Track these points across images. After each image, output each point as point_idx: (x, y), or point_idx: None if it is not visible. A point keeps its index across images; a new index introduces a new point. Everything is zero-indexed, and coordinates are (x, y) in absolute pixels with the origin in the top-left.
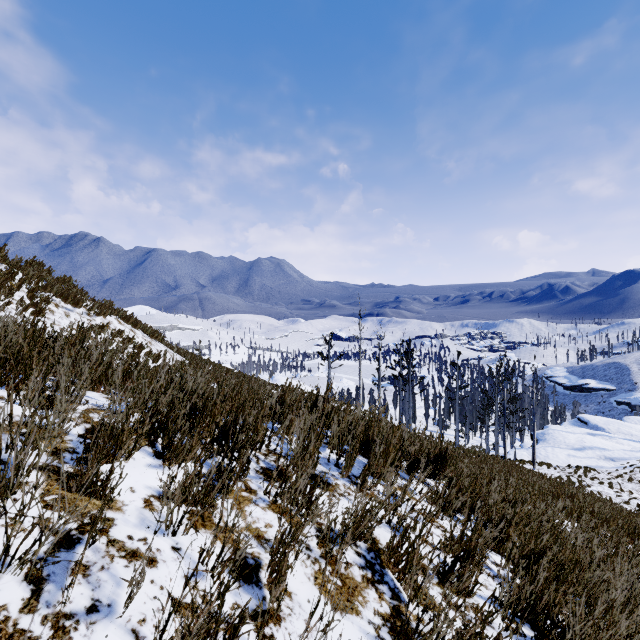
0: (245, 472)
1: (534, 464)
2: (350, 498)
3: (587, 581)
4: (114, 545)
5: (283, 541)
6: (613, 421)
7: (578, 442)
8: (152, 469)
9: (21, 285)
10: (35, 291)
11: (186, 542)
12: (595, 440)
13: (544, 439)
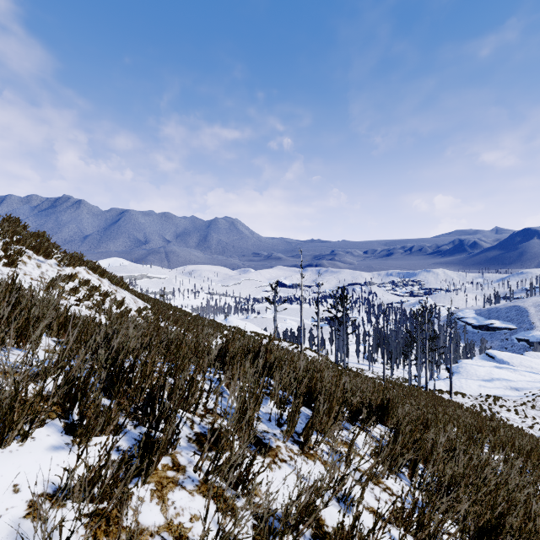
0: (175, 442)
1: (451, 394)
2: (292, 464)
3: None
4: None
5: None
6: (516, 356)
7: (487, 374)
8: (55, 451)
9: None
10: (9, 244)
11: None
12: (502, 372)
13: (458, 372)
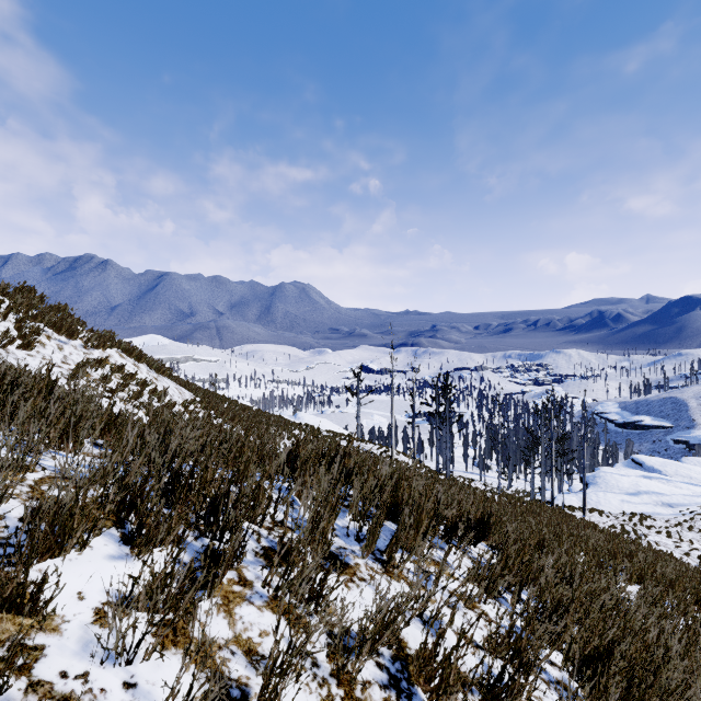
0: (241, 556)
1: (584, 511)
2: (373, 583)
3: (664, 688)
4: (36, 690)
5: (275, 671)
6: (670, 462)
7: (632, 486)
8: (115, 561)
9: (7, 314)
10: (23, 321)
11: (146, 672)
12: (651, 484)
13: (595, 483)
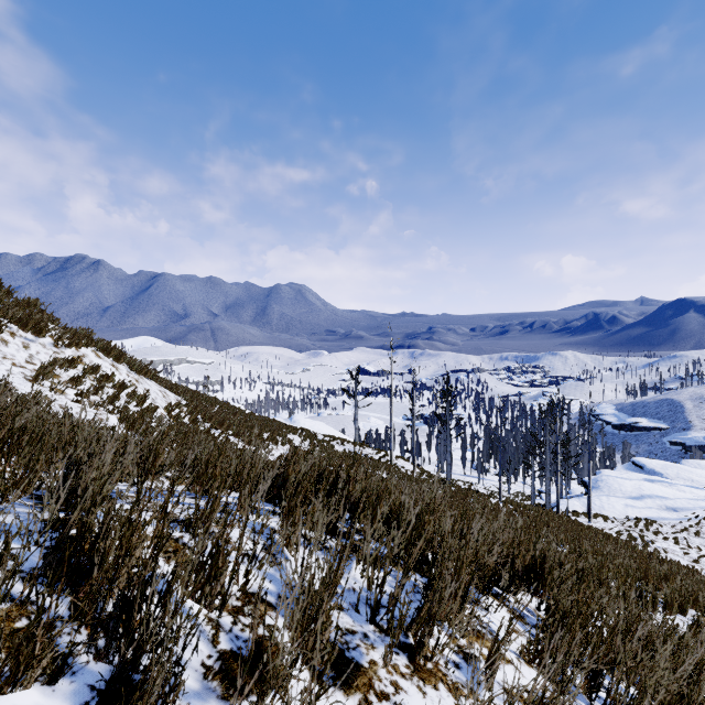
0: (177, 682)
1: (590, 517)
2: (399, 701)
3: None
4: None
5: None
6: (671, 465)
7: (635, 490)
8: None
9: None
10: None
11: None
12: (654, 487)
13: (597, 486)
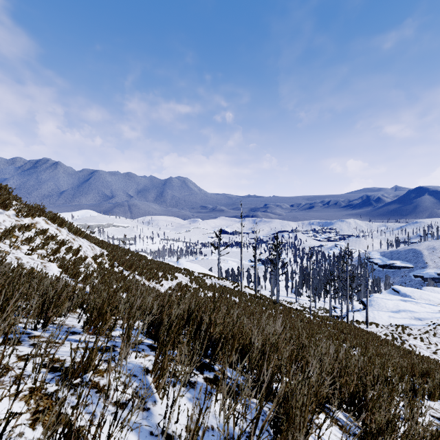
0: None
1: (367, 324)
2: None
3: None
4: None
5: None
6: (416, 290)
7: (395, 306)
8: None
9: None
10: None
11: None
12: (406, 305)
13: (371, 304)
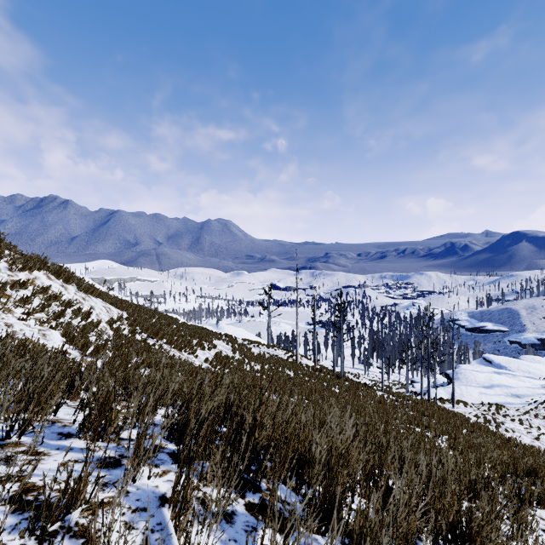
0: None
1: (453, 403)
2: None
3: None
4: None
5: None
6: (513, 360)
7: (487, 380)
8: None
9: None
10: None
11: None
12: (501, 378)
13: (457, 378)
